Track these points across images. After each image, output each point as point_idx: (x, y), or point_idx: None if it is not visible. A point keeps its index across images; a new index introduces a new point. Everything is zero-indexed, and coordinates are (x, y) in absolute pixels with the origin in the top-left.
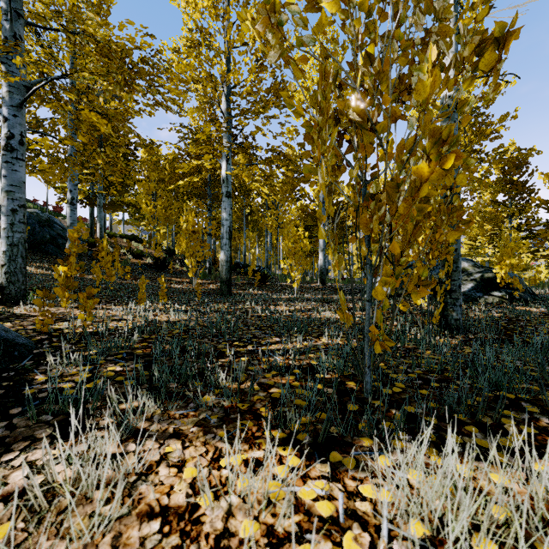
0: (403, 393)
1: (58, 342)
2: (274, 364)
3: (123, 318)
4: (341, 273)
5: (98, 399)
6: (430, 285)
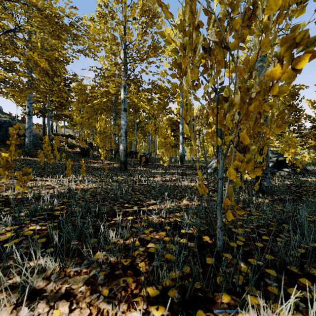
0: (245, 246)
1: (1, 206)
2: (151, 222)
3: (54, 187)
4: (192, 157)
5: (6, 261)
6: (262, 167)
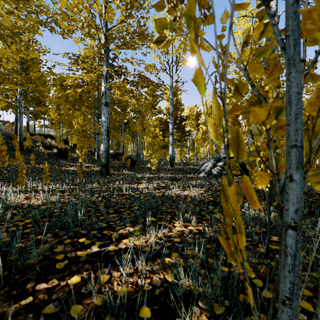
0: None
1: None
2: (114, 292)
3: None
4: (182, 159)
5: None
6: None
